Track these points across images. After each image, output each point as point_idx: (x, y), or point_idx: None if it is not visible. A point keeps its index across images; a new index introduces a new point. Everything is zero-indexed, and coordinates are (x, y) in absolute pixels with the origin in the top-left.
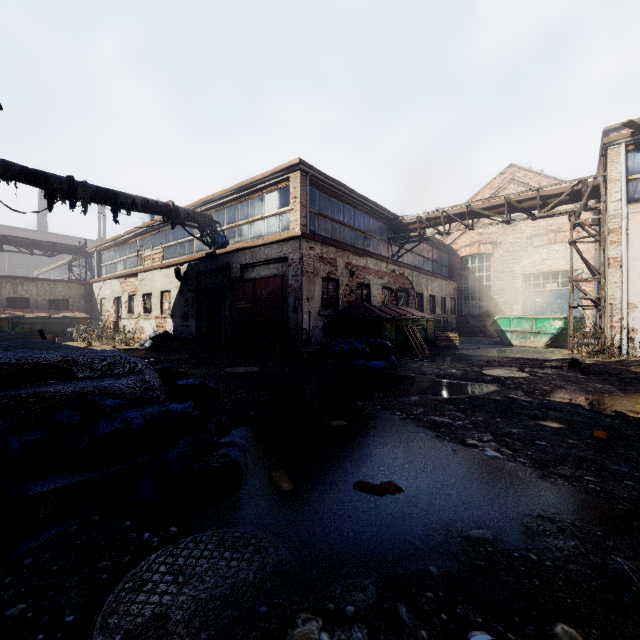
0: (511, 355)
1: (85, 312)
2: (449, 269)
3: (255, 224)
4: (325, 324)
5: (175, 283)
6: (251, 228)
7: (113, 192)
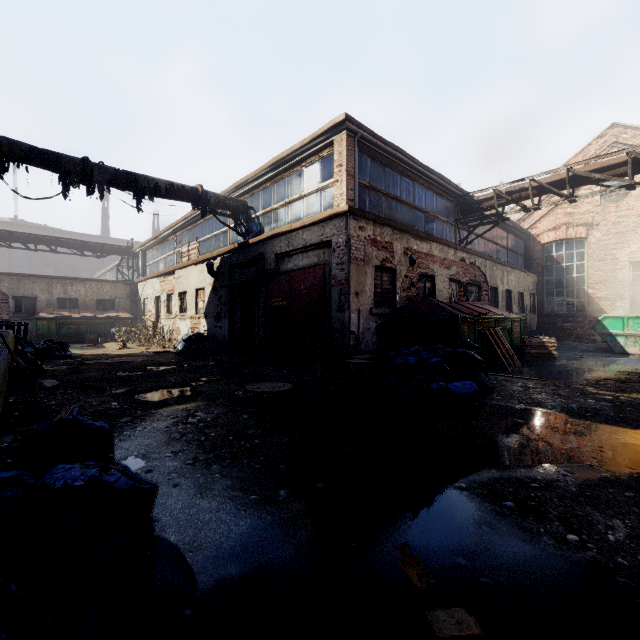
0: None
1: (130, 312)
2: (526, 259)
3: (293, 205)
4: (378, 326)
5: (208, 279)
6: (288, 211)
7: (133, 175)
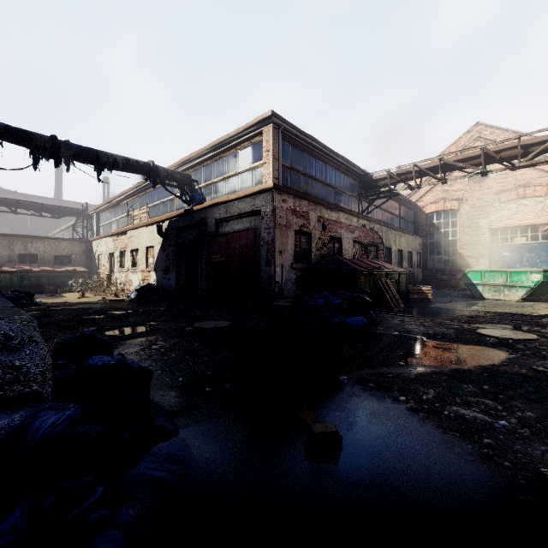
0: (491, 309)
1: (85, 266)
2: (414, 225)
3: (229, 180)
4: (298, 277)
5: (158, 239)
6: (226, 184)
7: (95, 151)
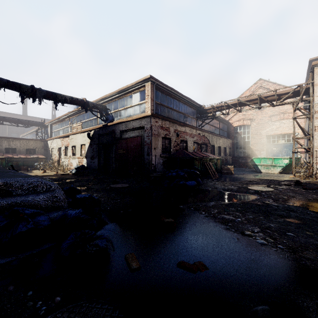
0: (261, 178)
1: (44, 155)
2: (228, 133)
3: (127, 110)
4: (163, 161)
5: (87, 140)
6: (125, 112)
7: (54, 93)
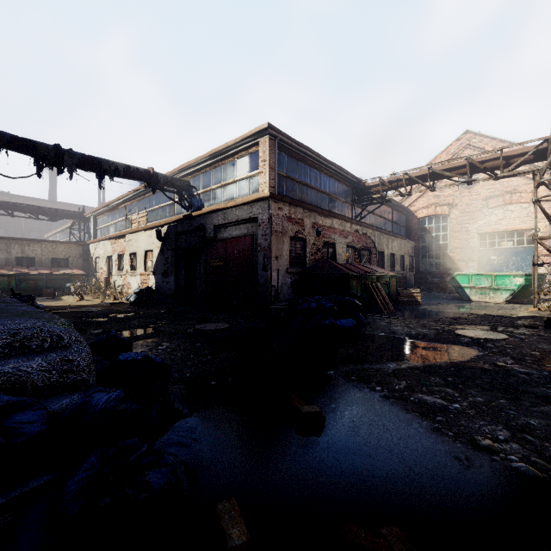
0: (475, 311)
1: (83, 269)
2: (407, 229)
3: (227, 187)
4: (293, 281)
5: (157, 243)
6: (224, 191)
7: (97, 159)
